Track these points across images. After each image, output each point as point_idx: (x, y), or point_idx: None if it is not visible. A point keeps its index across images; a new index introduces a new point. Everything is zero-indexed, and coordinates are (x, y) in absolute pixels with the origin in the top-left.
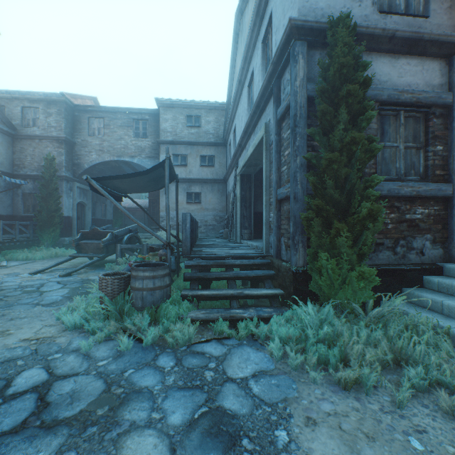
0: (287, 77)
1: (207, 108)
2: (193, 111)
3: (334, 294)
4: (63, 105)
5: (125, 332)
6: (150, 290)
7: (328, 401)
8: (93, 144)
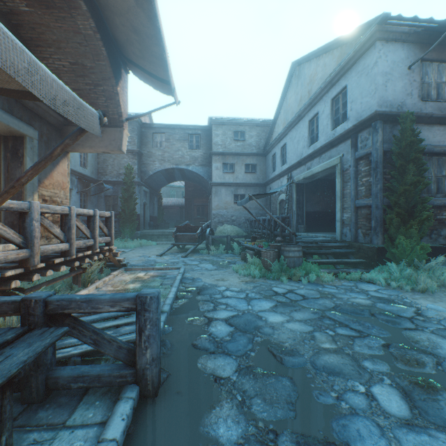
0: (365, 135)
1: (250, 125)
2: (238, 128)
3: (406, 257)
4: (136, 124)
5: (289, 279)
6: (297, 257)
7: (417, 295)
8: (156, 155)
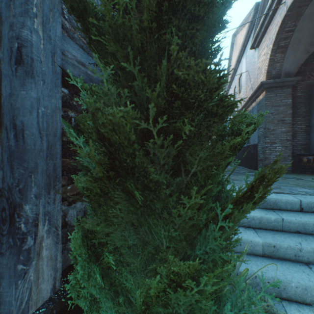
0: None
1: None
2: None
3: None
4: None
5: None
6: None
7: None
8: None
